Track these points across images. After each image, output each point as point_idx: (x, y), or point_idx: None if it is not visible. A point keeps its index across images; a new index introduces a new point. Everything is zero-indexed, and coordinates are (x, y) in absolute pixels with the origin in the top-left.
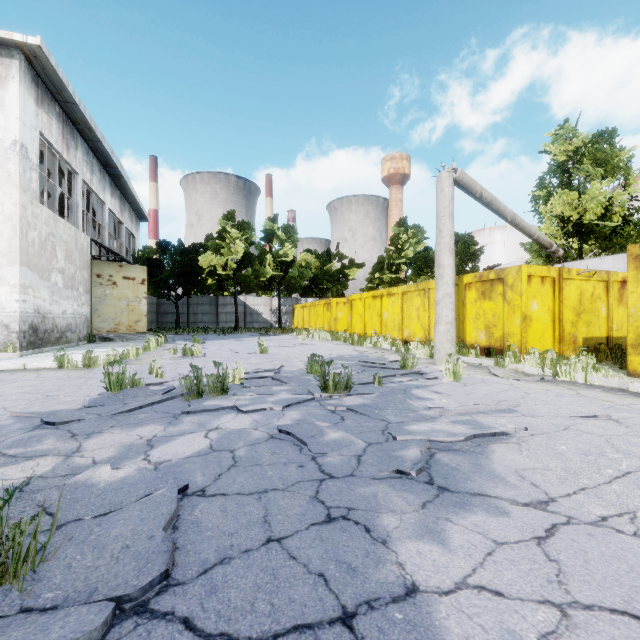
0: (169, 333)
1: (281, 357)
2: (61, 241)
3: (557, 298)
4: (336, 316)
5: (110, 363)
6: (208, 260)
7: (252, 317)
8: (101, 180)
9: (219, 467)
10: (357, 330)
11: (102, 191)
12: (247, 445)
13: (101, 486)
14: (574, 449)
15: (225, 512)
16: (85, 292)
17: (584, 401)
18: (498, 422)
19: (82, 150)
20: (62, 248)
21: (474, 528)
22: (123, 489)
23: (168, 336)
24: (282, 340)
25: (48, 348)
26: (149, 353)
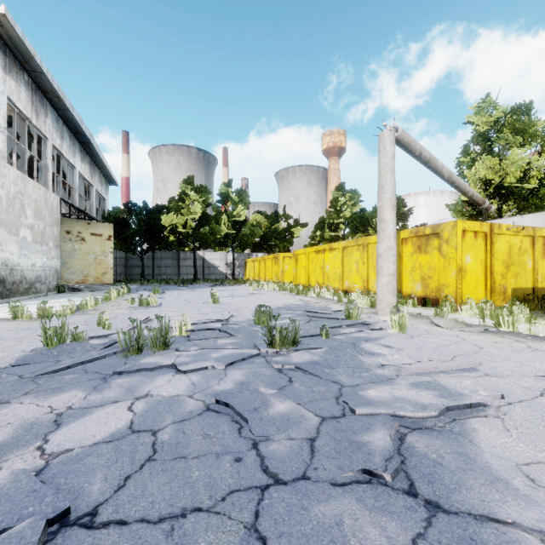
0: (135, 284)
1: (231, 307)
2: (30, 199)
3: (489, 252)
4: (283, 269)
5: (48, 316)
6: (170, 219)
7: (209, 270)
8: (71, 146)
9: (130, 463)
10: (302, 281)
11: (72, 156)
12: (175, 422)
13: None
14: None
15: None
16: (55, 247)
17: None
18: (463, 384)
19: (52, 117)
20: (31, 206)
21: None
22: None
23: (133, 287)
24: (234, 290)
25: (15, 298)
26: (109, 303)
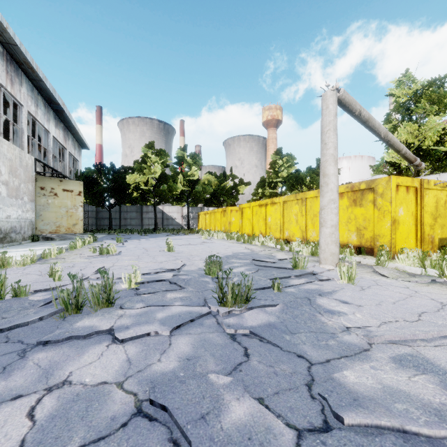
0: (103, 233)
1: (184, 255)
2: (5, 158)
3: (419, 205)
4: (230, 220)
5: None
6: (133, 178)
7: (168, 221)
8: (46, 113)
9: None
10: (246, 231)
11: (47, 122)
12: (85, 445)
13: None
14: None
15: None
16: (30, 201)
17: None
18: None
19: (27, 87)
20: (6, 164)
21: None
22: None
23: (101, 236)
24: (188, 239)
25: None
26: (73, 251)
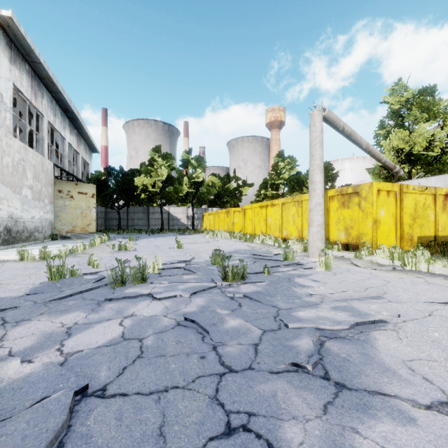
0: (113, 233)
1: (192, 251)
2: (30, 165)
3: (399, 207)
4: (233, 221)
5: (52, 257)
6: (141, 180)
7: (173, 222)
8: (62, 121)
9: (125, 359)
10: (249, 231)
11: (63, 129)
12: (155, 333)
13: (2, 385)
14: (447, 336)
15: (120, 420)
16: (49, 203)
17: (437, 288)
18: (371, 308)
19: (47, 99)
20: (31, 170)
21: (385, 444)
22: (22, 390)
23: (112, 235)
24: (194, 238)
25: (19, 244)
26: (94, 248)
